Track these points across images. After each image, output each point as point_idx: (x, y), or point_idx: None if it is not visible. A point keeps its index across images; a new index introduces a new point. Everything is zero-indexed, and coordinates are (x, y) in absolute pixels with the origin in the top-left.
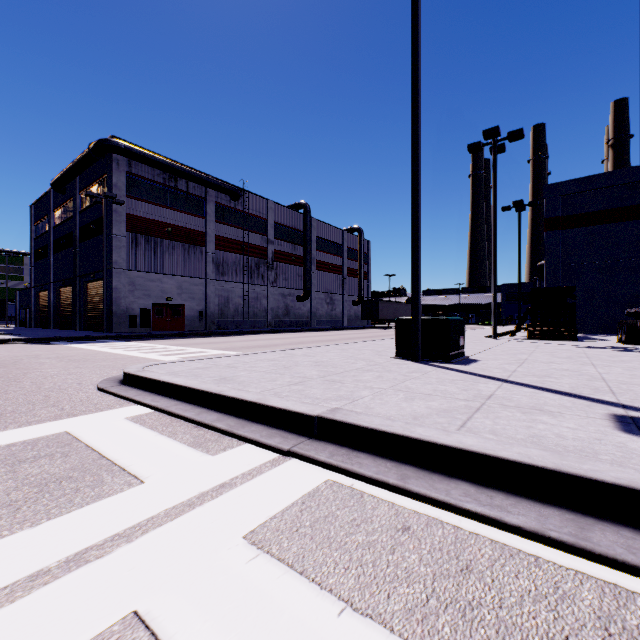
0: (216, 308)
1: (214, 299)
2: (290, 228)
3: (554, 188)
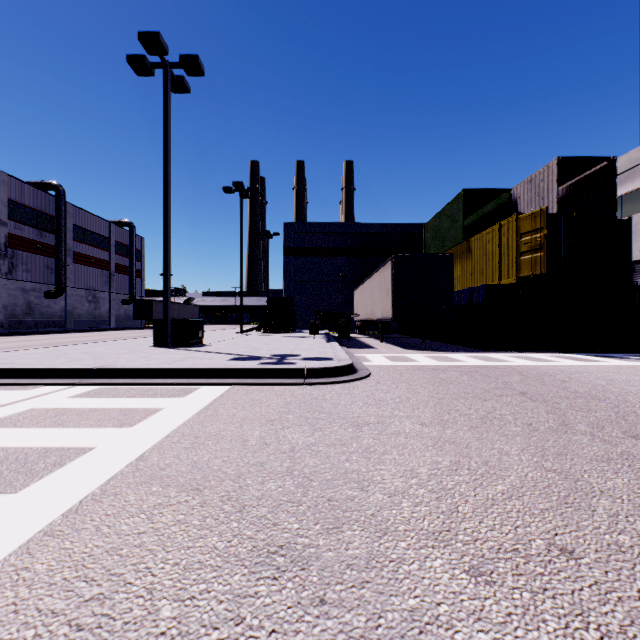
0: None
1: None
2: (35, 210)
3: (289, 226)
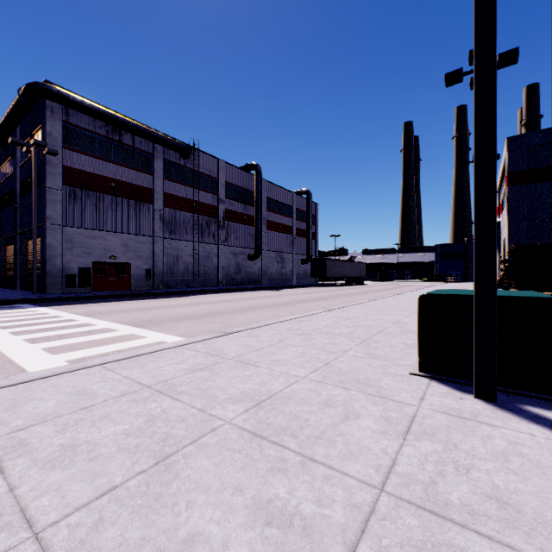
0: (165, 267)
1: (162, 257)
2: (241, 188)
3: (518, 140)
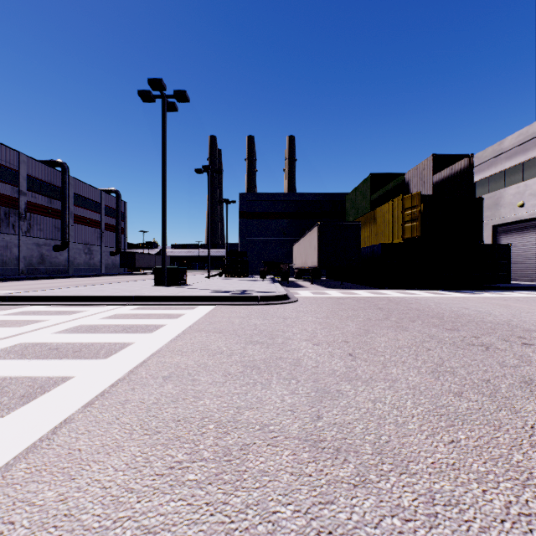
0: None
1: None
2: (46, 182)
3: (243, 195)
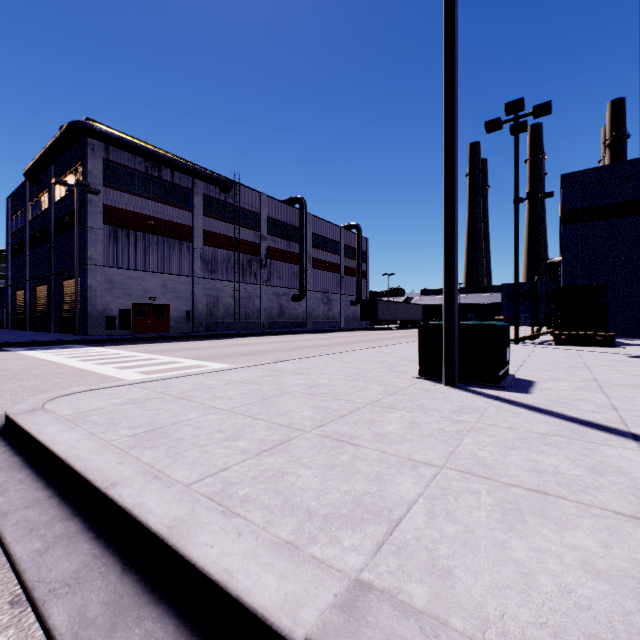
0: (204, 308)
1: (202, 299)
2: (285, 224)
3: (572, 178)
